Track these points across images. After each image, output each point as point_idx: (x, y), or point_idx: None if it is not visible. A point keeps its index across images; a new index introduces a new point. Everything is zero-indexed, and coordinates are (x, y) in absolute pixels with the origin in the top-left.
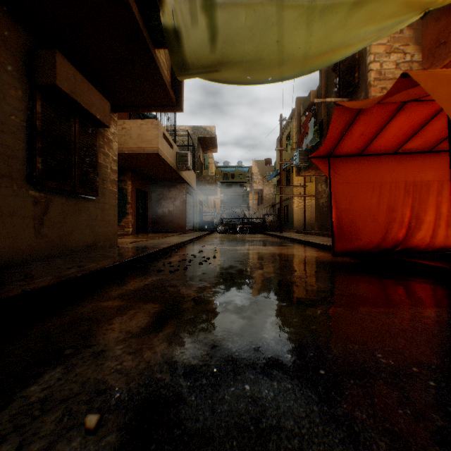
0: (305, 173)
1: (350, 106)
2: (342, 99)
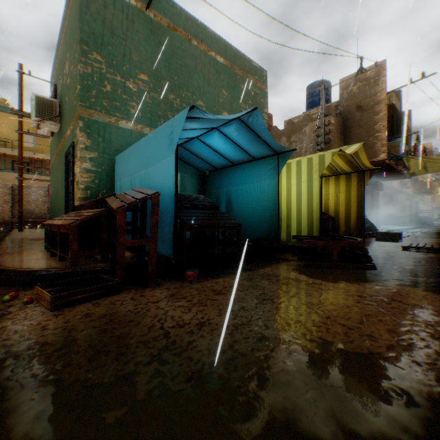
0: None
1: None
2: None
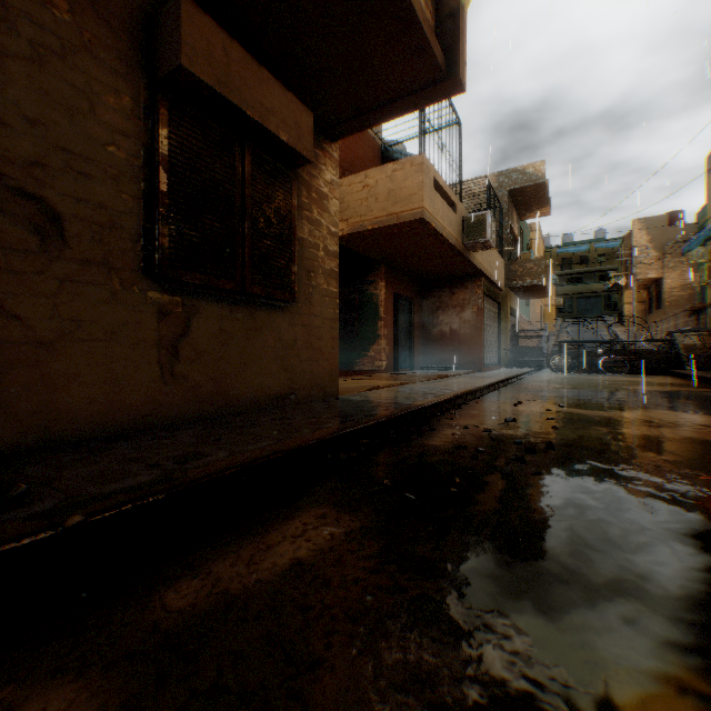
0: None
1: None
2: None
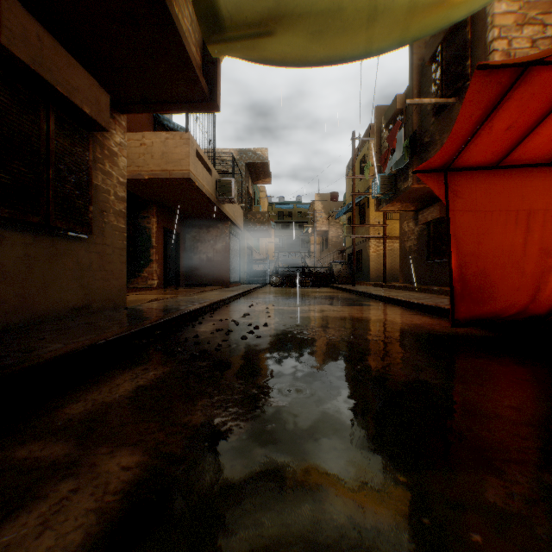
0: (387, 206)
1: (511, 63)
2: (445, 99)
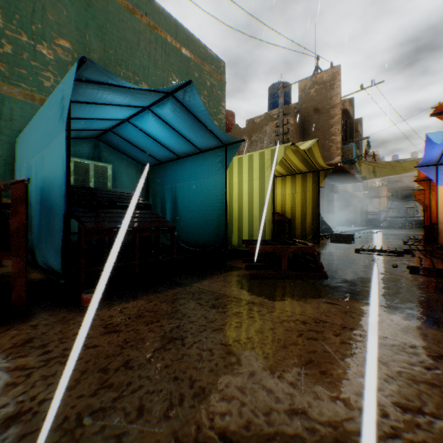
0: None
1: (414, 194)
2: None
